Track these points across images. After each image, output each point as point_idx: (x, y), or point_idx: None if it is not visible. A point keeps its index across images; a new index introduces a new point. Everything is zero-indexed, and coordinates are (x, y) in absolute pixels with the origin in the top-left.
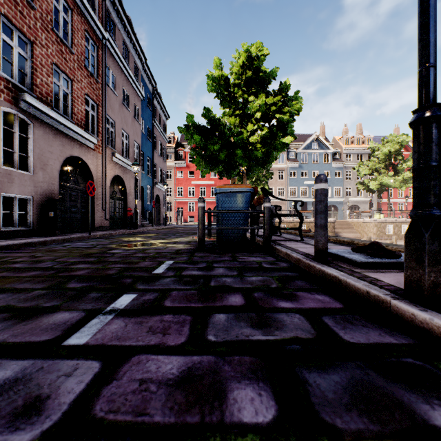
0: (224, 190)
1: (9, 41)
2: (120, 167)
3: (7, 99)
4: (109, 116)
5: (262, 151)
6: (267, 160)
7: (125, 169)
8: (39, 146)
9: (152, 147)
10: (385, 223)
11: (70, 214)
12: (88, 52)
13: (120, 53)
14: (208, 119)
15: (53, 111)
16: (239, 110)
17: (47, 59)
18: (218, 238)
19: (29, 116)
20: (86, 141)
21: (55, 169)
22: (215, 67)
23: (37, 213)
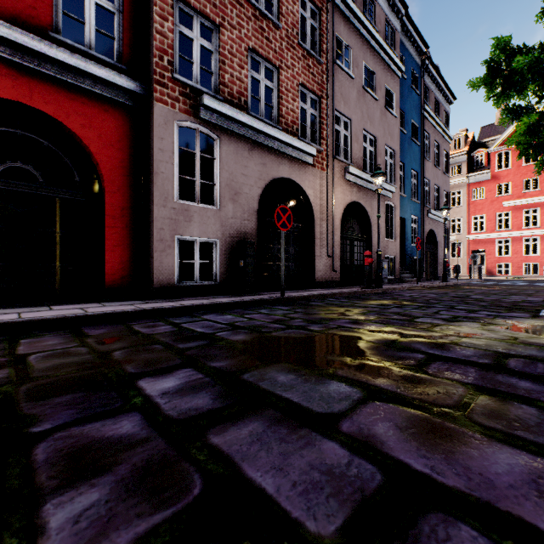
0: None
1: (189, 33)
2: (360, 188)
3: (183, 110)
4: (339, 113)
5: None
6: None
7: (367, 191)
8: (228, 168)
9: (420, 154)
10: None
11: (278, 263)
12: (305, 22)
13: (360, 11)
14: None
15: (244, 114)
16: None
17: (240, 45)
18: None
19: (214, 129)
20: (299, 154)
21: (251, 200)
22: None
23: (225, 263)
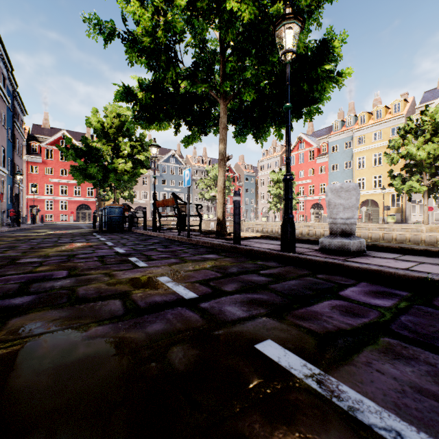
0: (111, 207)
1: None
2: None
3: None
4: None
5: (128, 176)
6: (132, 178)
7: None
8: None
9: (13, 147)
10: (210, 221)
11: None
12: None
13: None
14: (85, 144)
15: None
16: (111, 143)
17: None
18: (108, 227)
19: None
20: None
21: None
22: (93, 112)
23: None
